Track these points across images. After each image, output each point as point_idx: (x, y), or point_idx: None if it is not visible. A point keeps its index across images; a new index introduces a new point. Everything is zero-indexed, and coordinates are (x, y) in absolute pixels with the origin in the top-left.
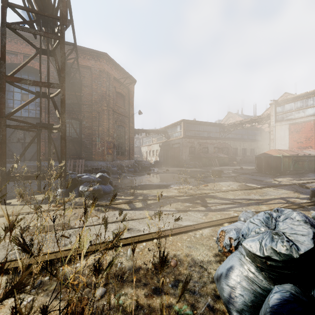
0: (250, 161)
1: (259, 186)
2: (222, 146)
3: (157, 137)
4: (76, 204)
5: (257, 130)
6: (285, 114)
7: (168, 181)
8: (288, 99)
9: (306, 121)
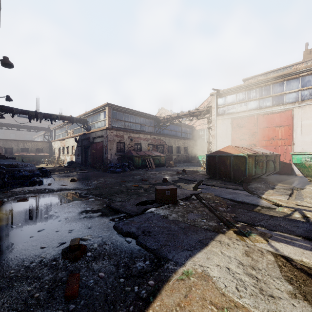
0: (184, 160)
1: None
2: (157, 143)
3: (74, 128)
4: None
5: (189, 128)
6: (227, 107)
7: None
8: (230, 89)
9: (249, 116)
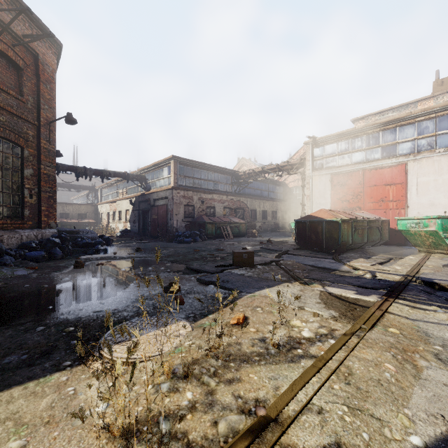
0: (271, 228)
1: (370, 299)
2: (236, 206)
3: (128, 187)
4: None
5: (279, 185)
6: (325, 160)
7: (117, 296)
8: (329, 137)
9: (353, 171)
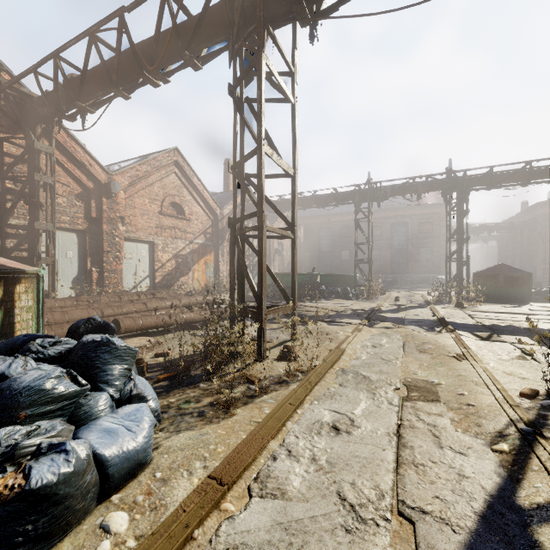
0: None
1: None
2: None
3: None
4: (543, 412)
5: None
6: None
7: None
8: None
9: None
